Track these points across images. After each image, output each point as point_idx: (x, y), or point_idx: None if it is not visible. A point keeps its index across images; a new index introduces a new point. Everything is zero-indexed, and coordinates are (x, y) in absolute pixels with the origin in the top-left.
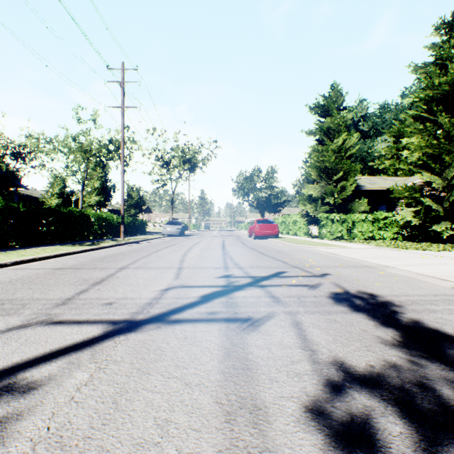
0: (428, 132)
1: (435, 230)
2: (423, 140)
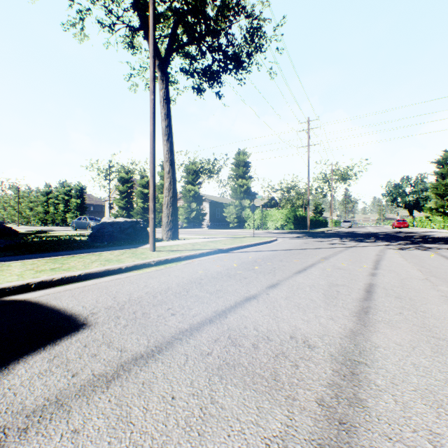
0: None
1: None
2: None
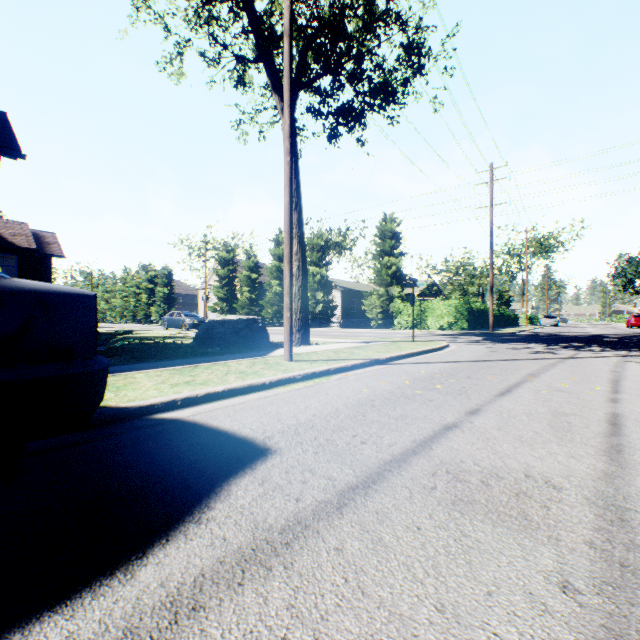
0: None
1: None
2: None
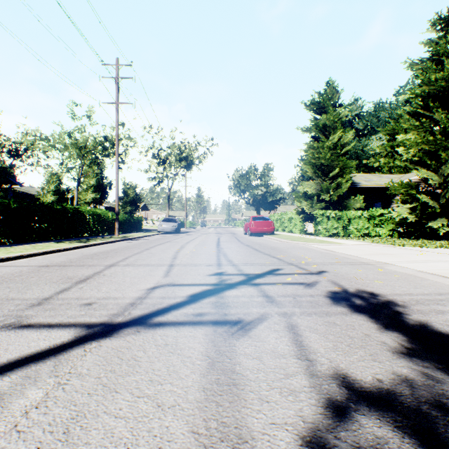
0: (424, 128)
1: (431, 226)
2: (419, 136)
